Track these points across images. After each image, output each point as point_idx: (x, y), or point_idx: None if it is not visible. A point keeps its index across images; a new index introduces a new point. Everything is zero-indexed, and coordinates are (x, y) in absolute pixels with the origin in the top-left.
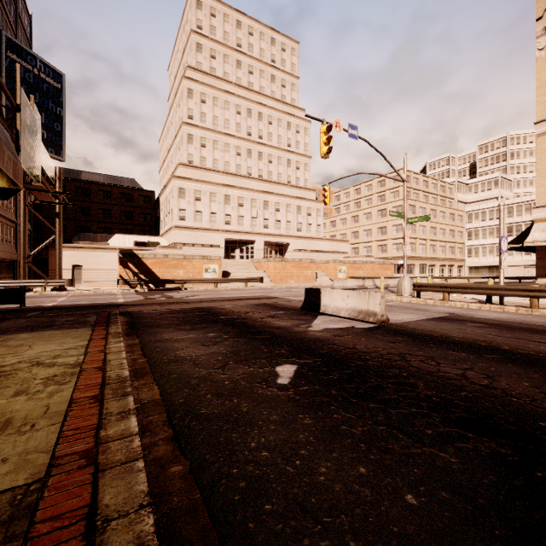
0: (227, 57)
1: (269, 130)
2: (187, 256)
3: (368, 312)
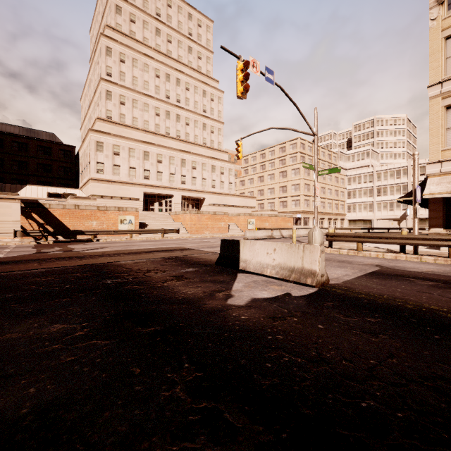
0: (146, 23)
1: (186, 96)
2: (101, 207)
3: (304, 271)
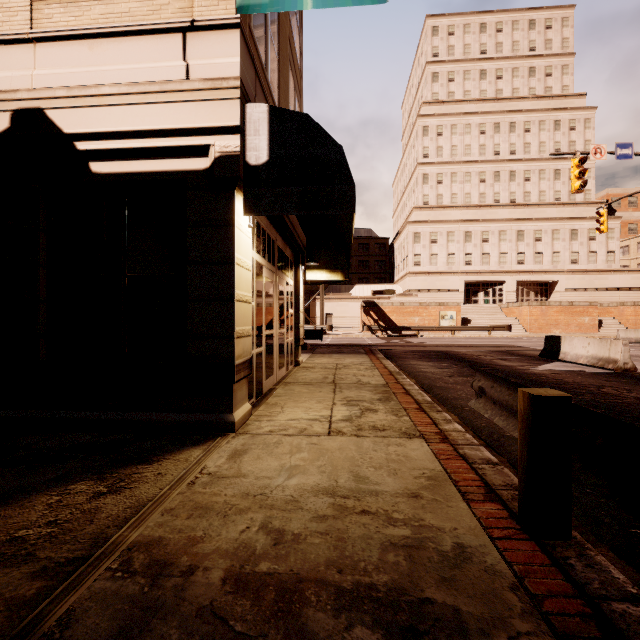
0: (467, 73)
1: (525, 141)
2: (422, 303)
3: (609, 360)
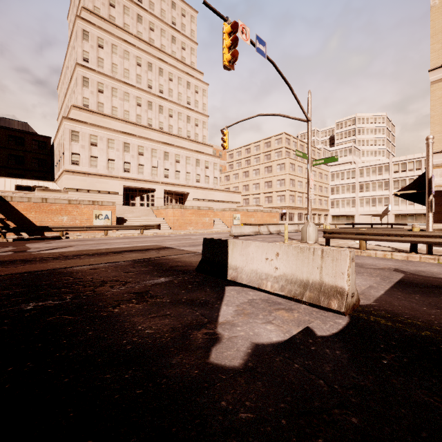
0: (127, 9)
1: (169, 86)
2: (72, 200)
3: (324, 288)
